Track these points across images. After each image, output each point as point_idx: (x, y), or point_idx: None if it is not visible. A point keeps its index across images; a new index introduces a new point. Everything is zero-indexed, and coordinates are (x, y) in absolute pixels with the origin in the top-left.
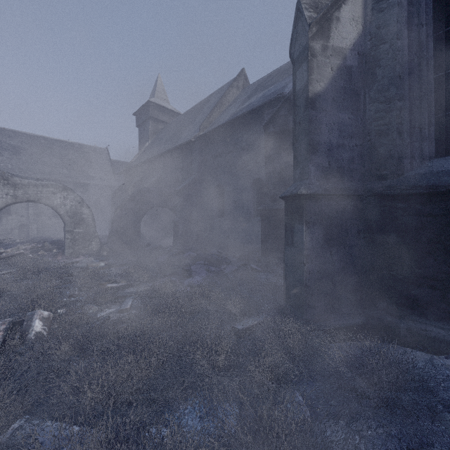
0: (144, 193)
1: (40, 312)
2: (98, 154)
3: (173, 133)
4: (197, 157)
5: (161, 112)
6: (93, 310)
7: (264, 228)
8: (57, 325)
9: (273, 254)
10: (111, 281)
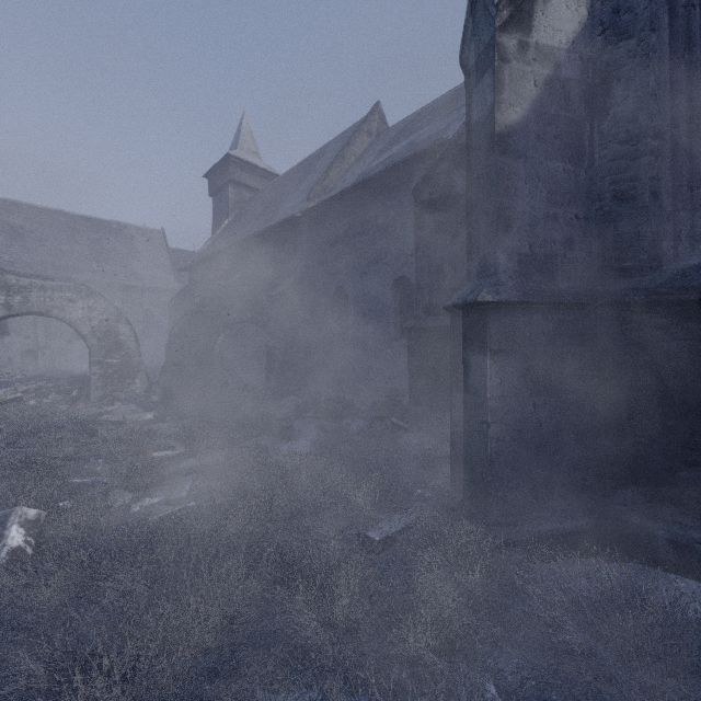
0: (219, 301)
1: (21, 511)
2: (149, 239)
3: (266, 206)
4: (304, 242)
5: (248, 172)
6: (123, 500)
7: (413, 358)
8: (54, 531)
9: (429, 402)
10: (160, 446)
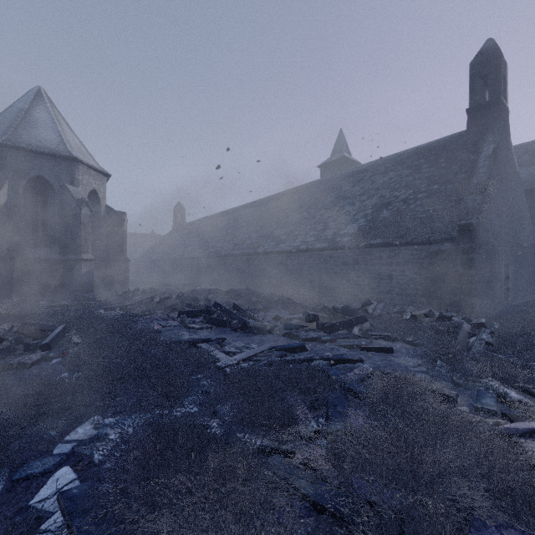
0: None
1: None
2: None
3: None
4: None
5: None
6: None
7: None
8: None
9: None
10: None
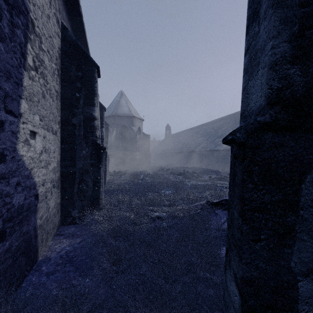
0: None
1: None
2: None
3: None
4: None
5: None
6: None
7: None
8: None
9: None
10: None
